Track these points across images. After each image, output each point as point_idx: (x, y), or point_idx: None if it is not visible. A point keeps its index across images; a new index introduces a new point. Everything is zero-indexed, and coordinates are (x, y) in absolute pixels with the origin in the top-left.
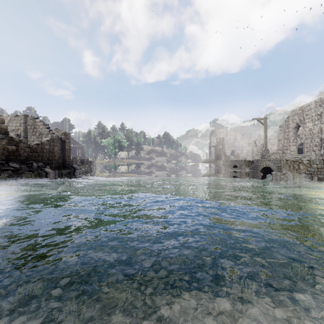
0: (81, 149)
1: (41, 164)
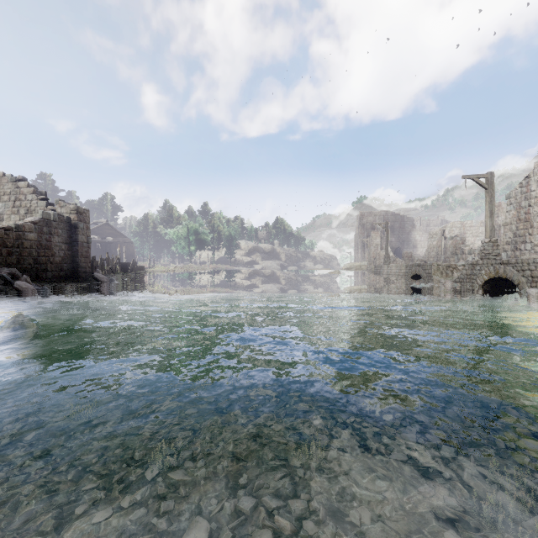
0: (128, 245)
1: (13, 271)
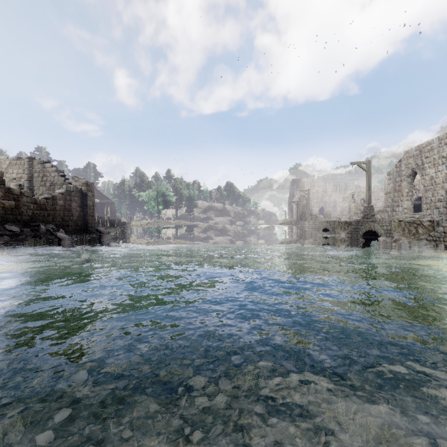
0: (110, 205)
1: (52, 226)
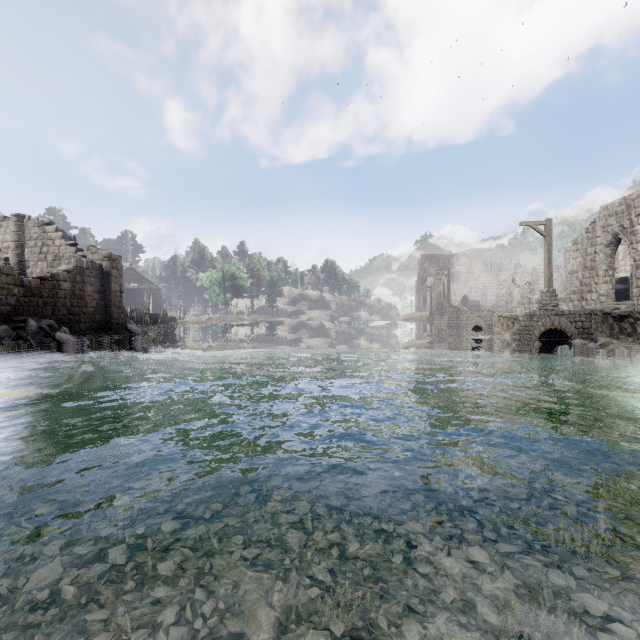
0: (154, 292)
1: (50, 322)
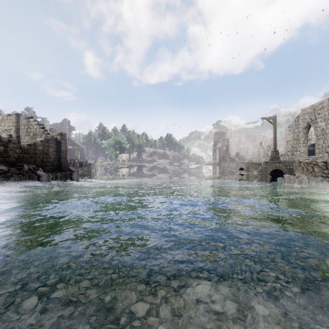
0: (80, 151)
1: (33, 166)
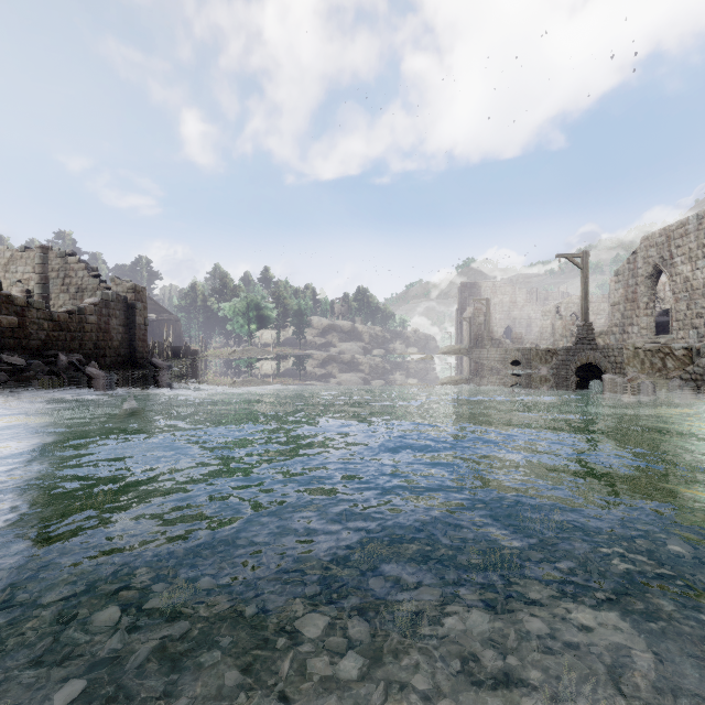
0: (174, 323)
1: (79, 357)
